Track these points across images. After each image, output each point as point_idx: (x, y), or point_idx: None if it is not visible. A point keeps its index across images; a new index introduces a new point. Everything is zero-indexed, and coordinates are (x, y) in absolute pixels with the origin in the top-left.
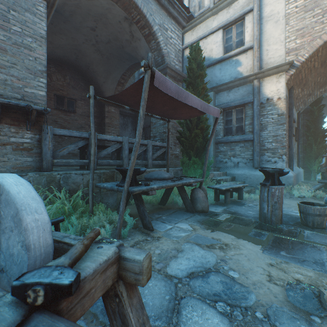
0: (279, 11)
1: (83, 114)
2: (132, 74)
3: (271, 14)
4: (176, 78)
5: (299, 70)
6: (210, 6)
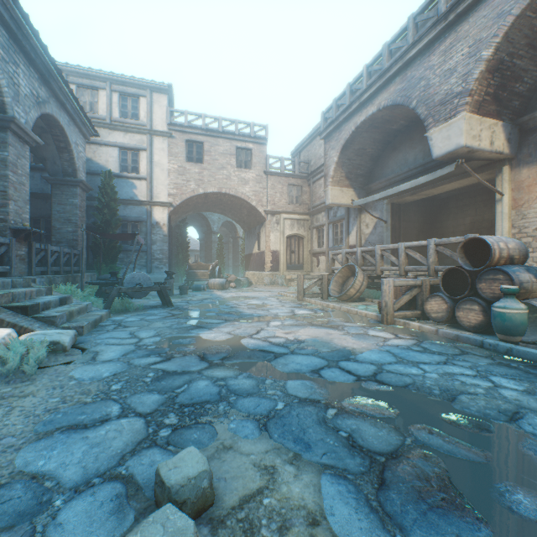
0: (165, 164)
1: None
2: None
3: (159, 162)
4: (84, 190)
5: (175, 208)
6: (107, 119)
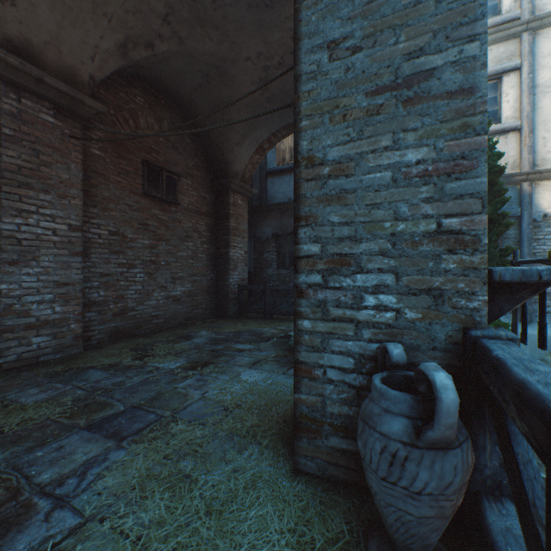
0: None
1: (189, 207)
2: (288, 135)
3: (550, 82)
4: None
5: None
6: None
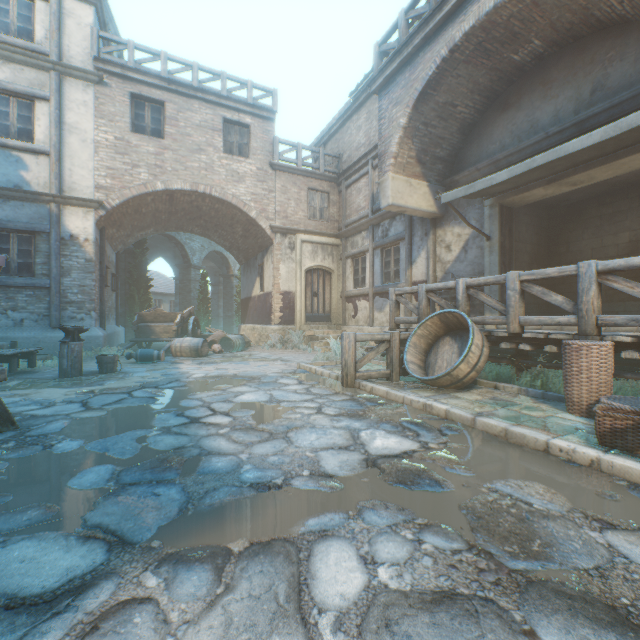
0: (88, 131)
1: None
2: None
3: (77, 126)
4: None
5: (111, 213)
6: None
